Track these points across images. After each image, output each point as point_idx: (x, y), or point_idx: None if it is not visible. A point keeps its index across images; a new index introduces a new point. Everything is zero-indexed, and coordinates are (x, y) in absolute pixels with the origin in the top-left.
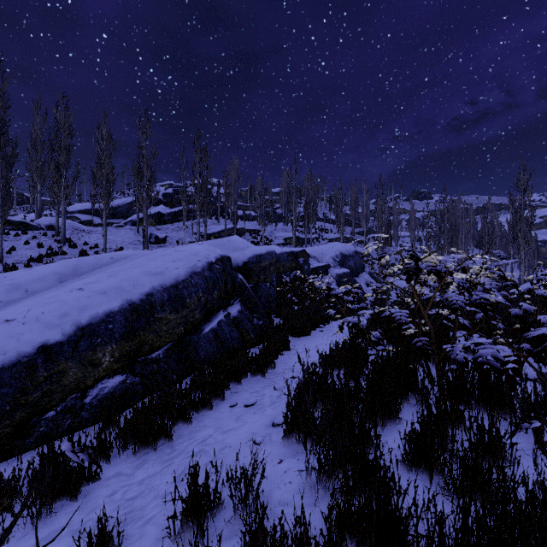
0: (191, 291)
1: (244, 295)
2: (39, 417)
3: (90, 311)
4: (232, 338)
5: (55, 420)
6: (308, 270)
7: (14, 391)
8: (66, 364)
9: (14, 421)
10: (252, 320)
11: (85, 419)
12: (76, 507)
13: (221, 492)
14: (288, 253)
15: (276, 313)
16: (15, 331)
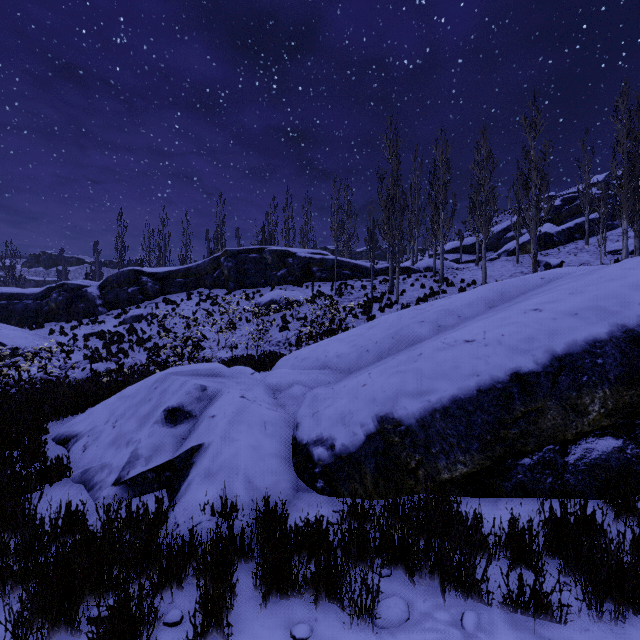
0: None
1: None
2: (514, 460)
3: (563, 337)
4: None
5: (532, 471)
6: None
7: (493, 419)
8: (543, 402)
9: (493, 455)
10: None
11: (570, 484)
12: None
13: None
14: None
15: None
16: (479, 352)
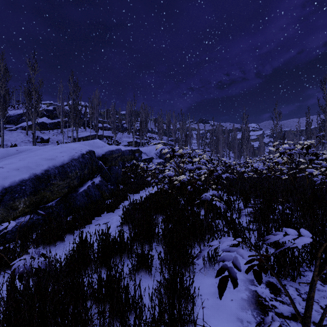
0: (71, 169)
1: (103, 172)
2: None
3: (10, 179)
4: (96, 195)
5: None
6: (141, 160)
7: None
8: None
9: None
10: (107, 185)
11: (8, 238)
12: None
13: None
14: (129, 150)
15: (121, 183)
16: None
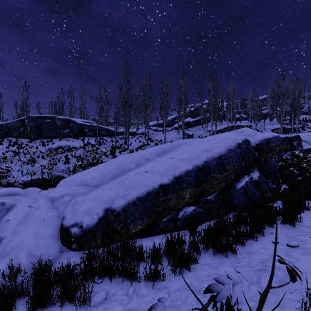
0: (229, 161)
1: (261, 166)
2: (160, 220)
3: (178, 169)
4: (256, 194)
5: (166, 223)
6: (301, 150)
7: (152, 204)
8: (170, 195)
9: (152, 219)
10: (268, 183)
11: (179, 226)
12: (191, 275)
13: None
14: (283, 138)
15: (282, 180)
16: (150, 176)
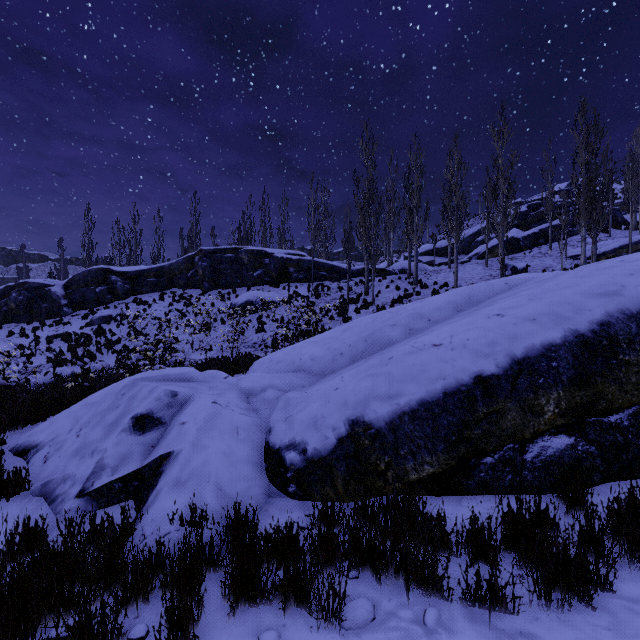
0: None
1: None
2: (477, 459)
3: (522, 341)
4: None
5: (493, 469)
6: None
7: (457, 421)
8: (504, 403)
9: (458, 455)
10: None
11: (527, 481)
12: (598, 620)
13: None
14: None
15: None
16: (446, 356)
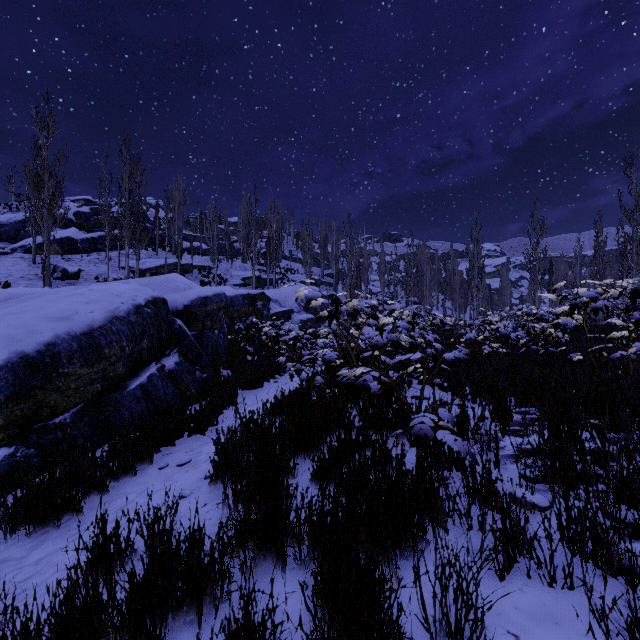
0: (110, 340)
1: (184, 344)
2: None
3: None
4: (167, 394)
5: None
6: (267, 316)
7: None
8: None
9: None
10: (194, 372)
11: None
12: None
13: (137, 545)
14: (244, 296)
15: (226, 364)
16: None
